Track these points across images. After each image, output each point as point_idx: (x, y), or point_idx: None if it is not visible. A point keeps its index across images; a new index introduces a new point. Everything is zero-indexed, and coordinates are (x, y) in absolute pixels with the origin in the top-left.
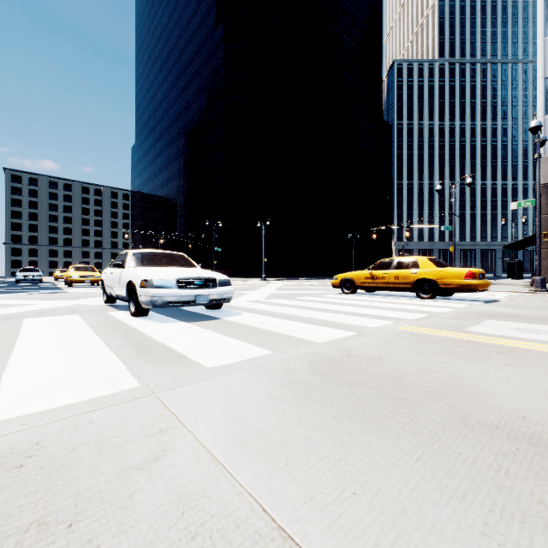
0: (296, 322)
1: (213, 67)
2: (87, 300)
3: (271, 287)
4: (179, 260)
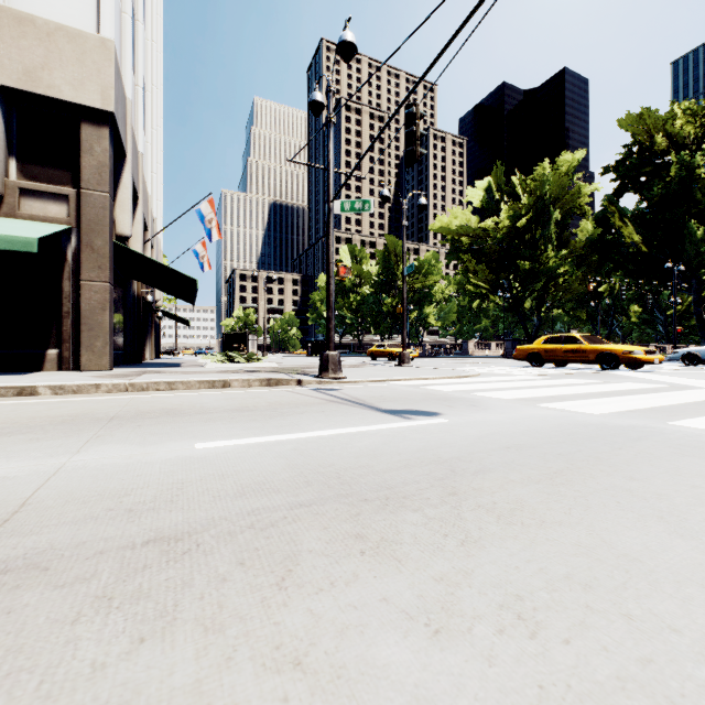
0: None
1: None
2: None
3: None
4: None
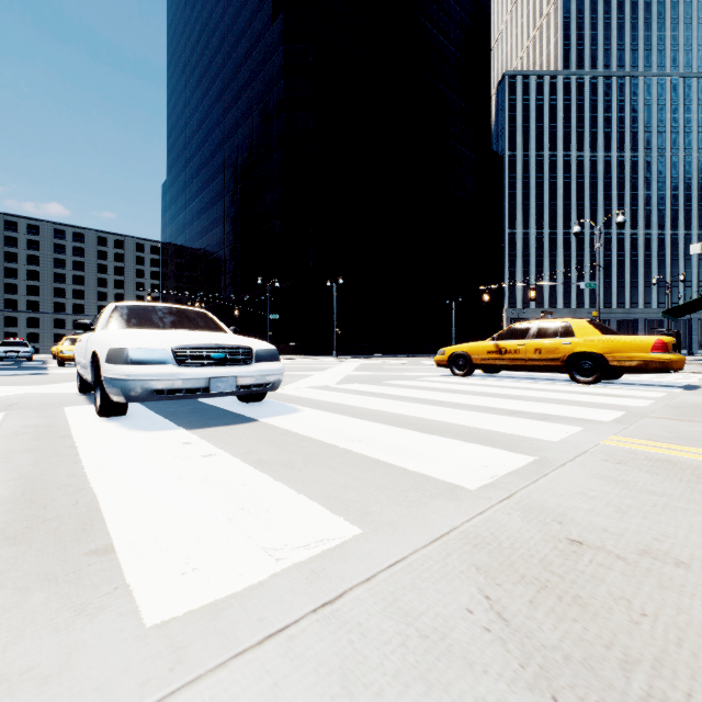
0: (398, 428)
1: (268, 75)
2: (57, 386)
3: (346, 366)
4: (195, 320)
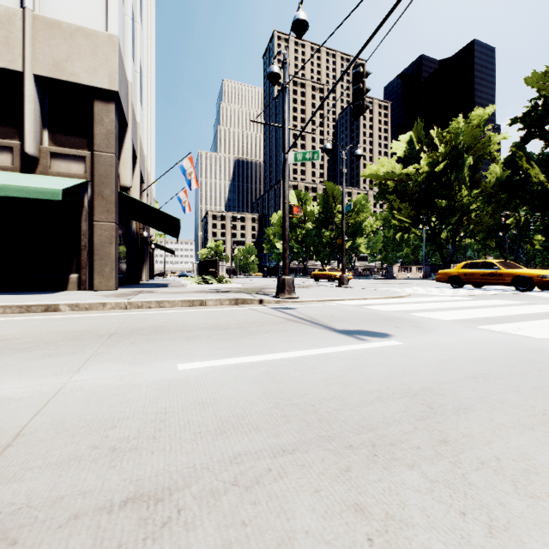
0: None
1: None
2: None
3: None
4: None
